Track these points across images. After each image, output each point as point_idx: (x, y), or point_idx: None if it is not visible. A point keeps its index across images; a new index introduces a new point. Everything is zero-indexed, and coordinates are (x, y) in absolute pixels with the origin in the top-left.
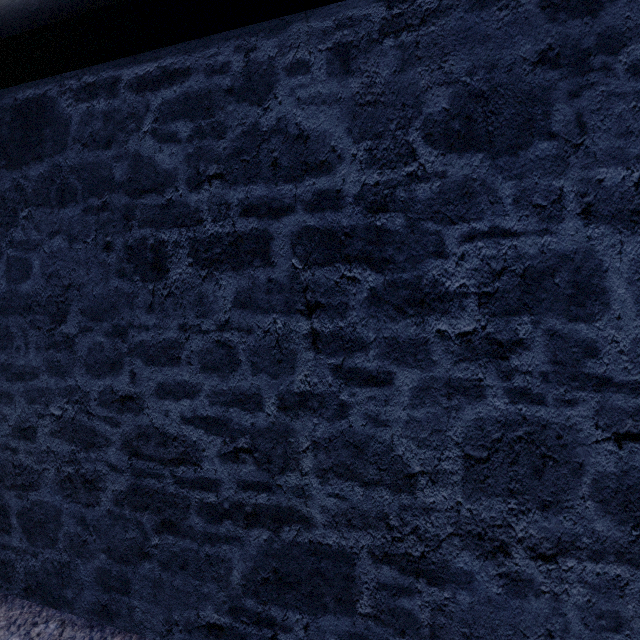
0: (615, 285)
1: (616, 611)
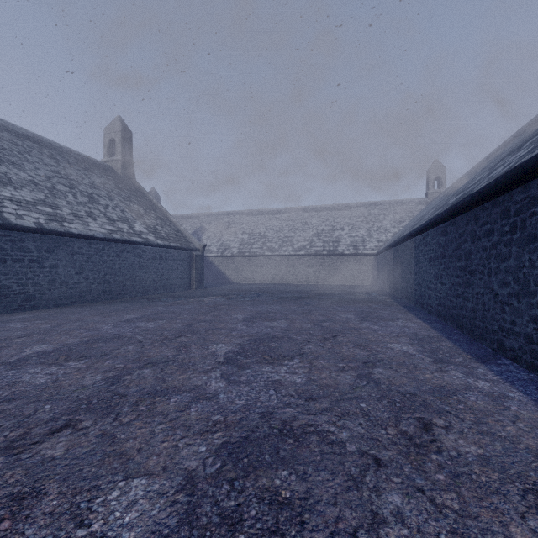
0: (60, 266)
1: (60, 293)
